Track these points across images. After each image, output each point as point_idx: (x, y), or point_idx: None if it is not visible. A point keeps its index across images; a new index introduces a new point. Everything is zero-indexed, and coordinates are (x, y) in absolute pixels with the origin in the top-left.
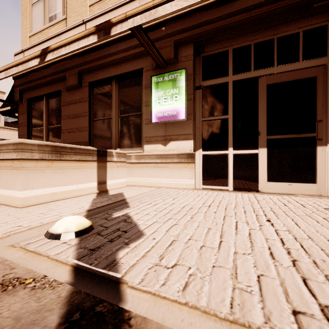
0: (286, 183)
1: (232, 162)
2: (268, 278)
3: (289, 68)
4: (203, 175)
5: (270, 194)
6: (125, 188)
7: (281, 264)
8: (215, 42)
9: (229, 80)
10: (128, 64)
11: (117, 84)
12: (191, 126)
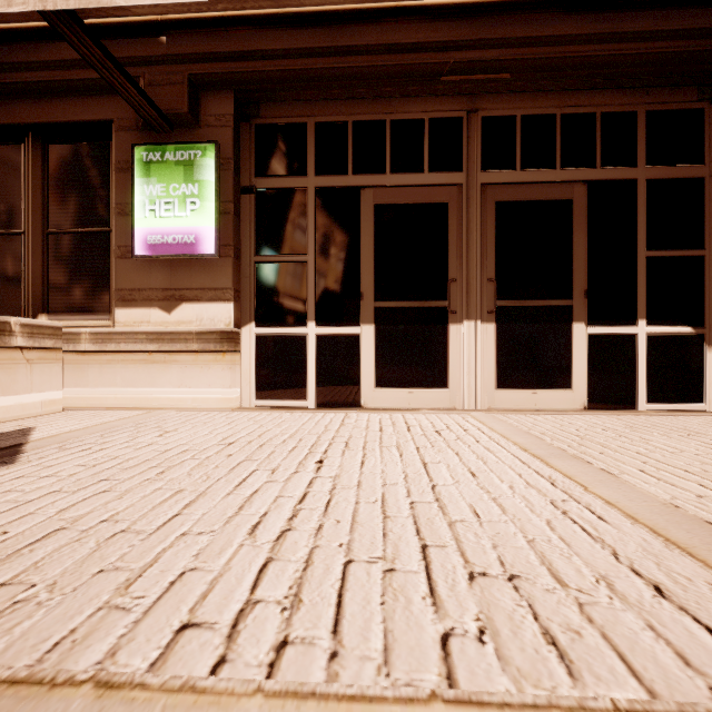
0: (405, 390)
1: (315, 351)
2: (199, 573)
3: (410, 181)
4: (258, 377)
5: (378, 410)
6: (52, 417)
7: (255, 542)
8: (282, 100)
9: (309, 185)
10: (72, 102)
11: (41, 147)
12: (229, 272)
